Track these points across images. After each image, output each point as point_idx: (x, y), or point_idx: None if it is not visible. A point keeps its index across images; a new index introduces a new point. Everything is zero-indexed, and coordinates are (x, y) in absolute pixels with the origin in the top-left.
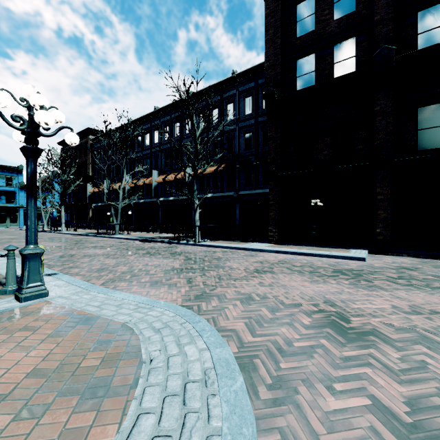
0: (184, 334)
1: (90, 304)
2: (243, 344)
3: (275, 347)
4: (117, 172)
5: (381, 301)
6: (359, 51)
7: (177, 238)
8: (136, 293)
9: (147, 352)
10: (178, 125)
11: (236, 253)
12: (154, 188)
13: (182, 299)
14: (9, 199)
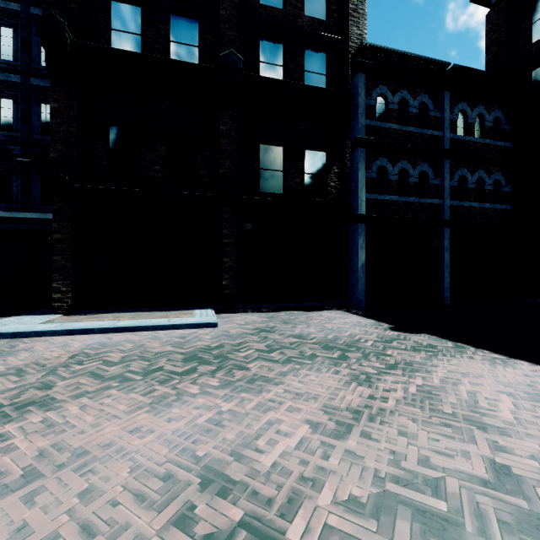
0: None
1: None
2: None
3: None
4: None
5: (289, 416)
6: (203, 44)
7: None
8: None
9: None
10: None
11: None
12: None
13: None
14: None
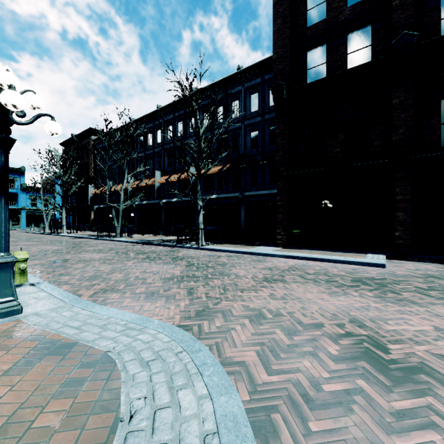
0: (179, 370)
1: (68, 324)
2: (255, 387)
3: (298, 392)
4: (119, 173)
5: (419, 320)
6: (376, 40)
7: (179, 242)
8: (127, 308)
9: (128, 401)
10: (181, 124)
11: (242, 258)
12: (157, 189)
13: (180, 316)
14: (11, 200)
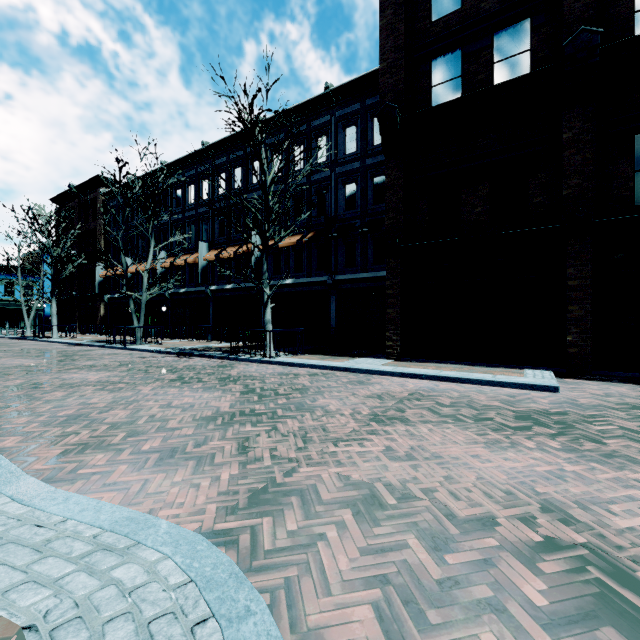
0: None
1: None
2: None
3: None
4: (144, 246)
5: None
6: (537, 42)
7: (234, 351)
8: (116, 489)
9: None
10: (240, 171)
11: (334, 377)
12: (201, 269)
13: (218, 506)
14: None
